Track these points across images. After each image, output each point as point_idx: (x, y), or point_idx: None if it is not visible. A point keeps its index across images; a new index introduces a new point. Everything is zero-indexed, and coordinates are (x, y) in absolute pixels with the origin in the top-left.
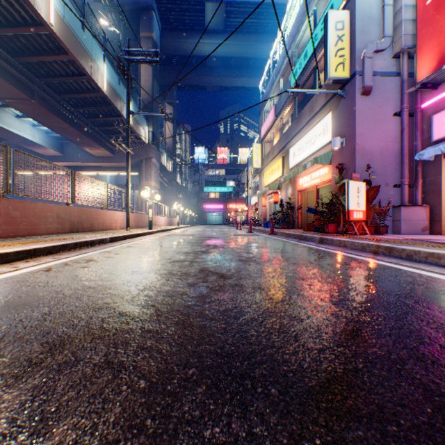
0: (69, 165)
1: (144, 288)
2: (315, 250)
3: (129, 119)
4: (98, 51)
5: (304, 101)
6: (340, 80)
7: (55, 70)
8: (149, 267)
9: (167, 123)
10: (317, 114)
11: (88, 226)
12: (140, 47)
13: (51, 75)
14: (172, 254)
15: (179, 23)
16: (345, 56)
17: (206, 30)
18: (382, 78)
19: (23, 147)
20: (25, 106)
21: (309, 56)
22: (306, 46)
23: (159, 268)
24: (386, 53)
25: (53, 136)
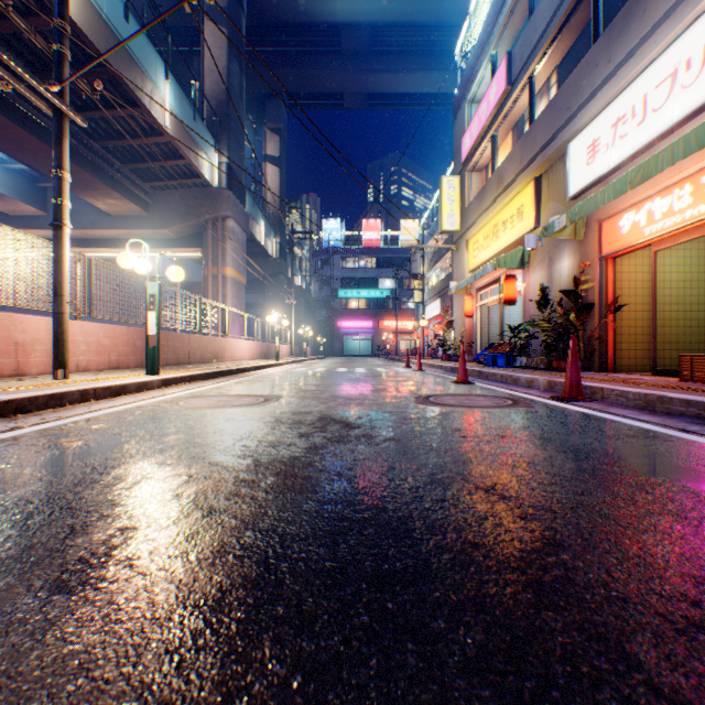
0: None
1: None
2: None
3: (64, 3)
4: None
5: None
6: None
7: None
8: None
9: (269, 167)
10: None
11: None
12: None
13: None
14: None
15: None
16: None
17: None
18: None
19: None
20: None
21: None
22: None
23: None
24: None
25: (17, 172)
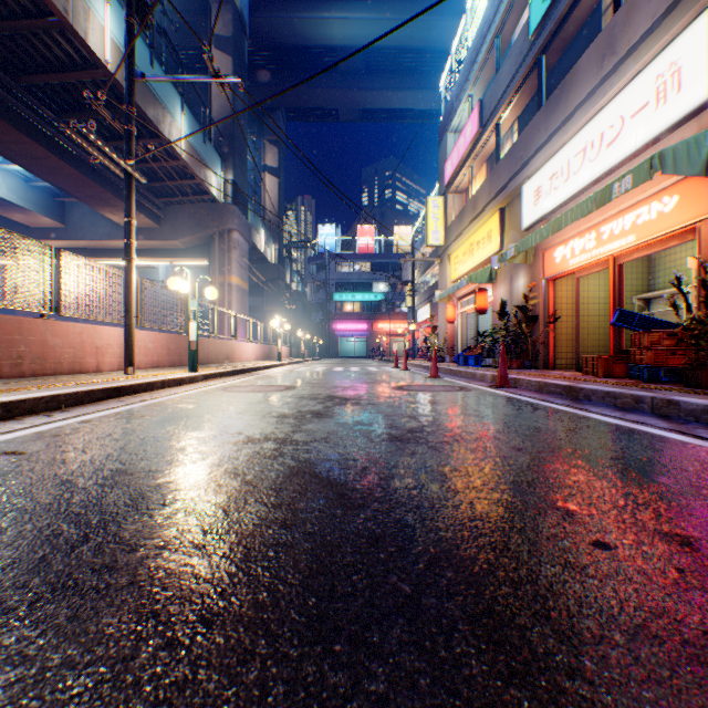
0: (79, 247)
1: None
2: None
3: (132, 93)
4: None
5: (563, 63)
6: None
7: None
8: None
9: (268, 177)
10: (634, 51)
11: None
12: (210, 22)
13: None
14: None
15: None
16: None
17: None
18: None
19: None
20: None
21: None
22: None
23: None
24: None
25: (40, 188)
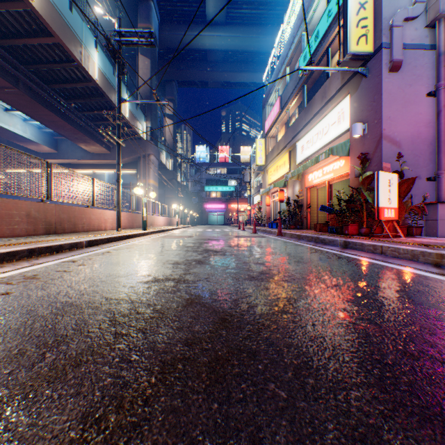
0: (64, 163)
1: (48, 369)
2: (346, 259)
3: (120, 108)
4: (89, 36)
5: (313, 89)
6: (362, 55)
7: (41, 56)
8: (107, 294)
9: (167, 120)
10: (331, 100)
11: (70, 226)
12: None
13: (37, 62)
14: (155, 266)
15: (178, 14)
16: (369, 27)
17: (207, 22)
18: (413, 52)
19: (16, 143)
20: (10, 96)
21: (321, 36)
22: (317, 26)
23: (120, 298)
24: (418, 22)
25: (46, 132)
